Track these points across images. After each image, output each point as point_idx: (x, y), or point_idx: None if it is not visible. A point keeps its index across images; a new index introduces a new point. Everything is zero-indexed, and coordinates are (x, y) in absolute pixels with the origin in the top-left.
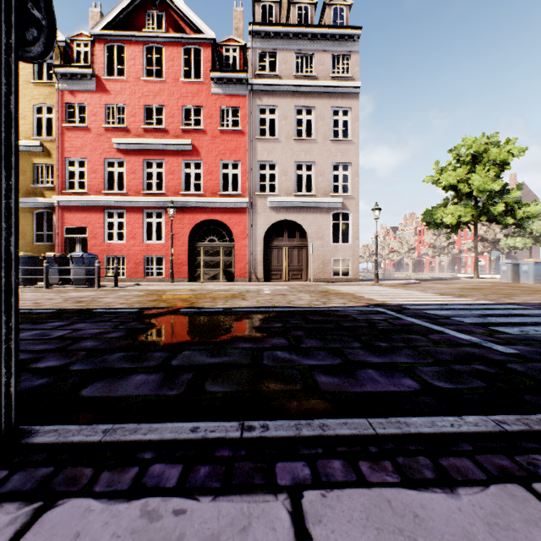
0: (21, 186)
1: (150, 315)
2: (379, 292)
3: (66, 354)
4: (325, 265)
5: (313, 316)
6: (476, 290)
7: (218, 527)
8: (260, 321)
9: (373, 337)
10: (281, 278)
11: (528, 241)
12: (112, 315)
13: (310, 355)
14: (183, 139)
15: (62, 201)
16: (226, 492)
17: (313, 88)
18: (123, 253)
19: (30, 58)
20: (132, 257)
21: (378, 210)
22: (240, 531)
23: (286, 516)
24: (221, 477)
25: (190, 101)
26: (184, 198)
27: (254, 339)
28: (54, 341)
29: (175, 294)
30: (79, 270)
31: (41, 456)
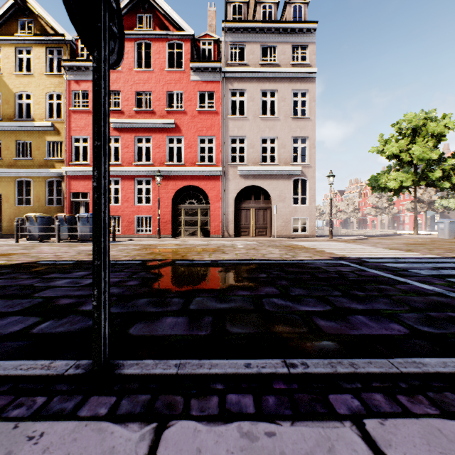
0: (36, 159)
1: (153, 266)
2: (336, 247)
3: None
4: (286, 223)
5: (289, 268)
6: (420, 245)
7: (308, 448)
8: (247, 272)
9: (348, 287)
10: (249, 234)
11: None
12: (123, 266)
13: (302, 302)
14: (168, 119)
15: (69, 171)
16: (300, 418)
17: (276, 74)
18: (119, 213)
19: (110, 65)
20: (125, 217)
21: (332, 177)
22: (328, 451)
23: (359, 439)
24: (288, 405)
25: (173, 87)
26: (168, 168)
27: (248, 287)
28: (86, 288)
29: (165, 248)
30: (84, 228)
31: (135, 385)
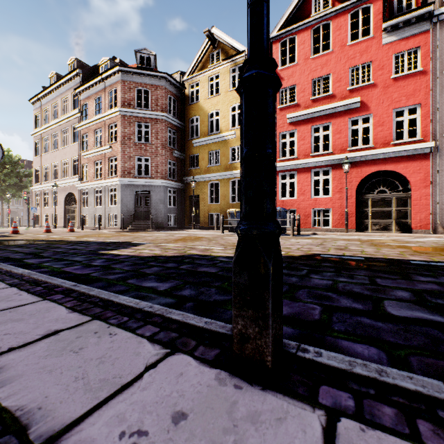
0: (222, 164)
1: None
2: None
3: None
4: None
5: None
6: None
7: None
8: None
9: None
10: None
11: None
12: None
13: None
14: (352, 99)
15: None
16: None
17: None
18: (294, 207)
19: None
20: (301, 210)
21: None
22: None
23: None
24: None
25: (358, 61)
26: (352, 153)
27: None
28: None
29: (406, 246)
30: None
31: None
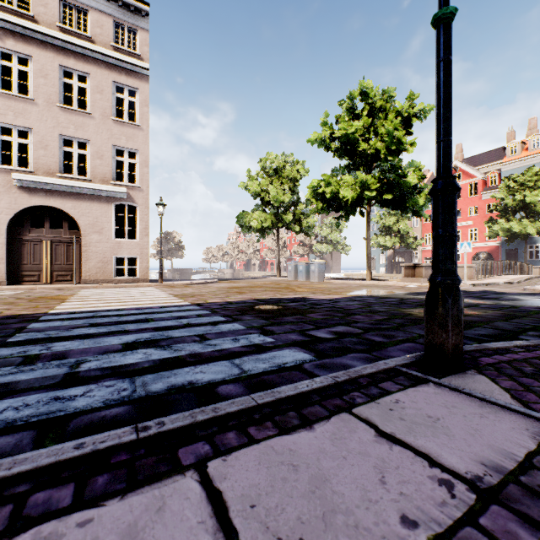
0: None
1: None
2: (114, 296)
3: None
4: (105, 263)
5: None
6: (234, 289)
7: None
8: None
9: None
10: (41, 280)
11: (329, 247)
12: None
13: None
14: None
15: None
16: None
17: (87, 51)
18: None
19: None
20: None
21: (162, 206)
22: None
23: None
24: None
25: None
26: None
27: None
28: None
29: None
30: None
31: None
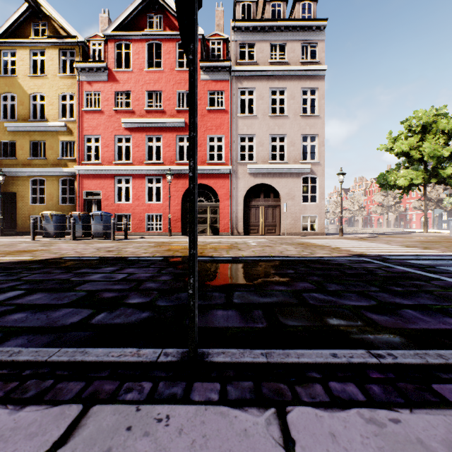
0: (50, 158)
1: (177, 262)
2: (350, 245)
3: (143, 293)
4: (296, 221)
5: (313, 264)
6: (434, 243)
7: (442, 434)
8: (273, 268)
9: (383, 283)
10: (258, 232)
11: None
12: (147, 262)
13: (344, 297)
14: (178, 118)
15: (82, 170)
16: (416, 406)
17: (285, 72)
18: (130, 211)
19: None
20: (136, 215)
21: (342, 175)
22: None
23: None
24: (396, 394)
25: (183, 87)
26: (178, 166)
27: (282, 283)
28: (122, 282)
29: (179, 245)
30: (98, 226)
31: (231, 373)
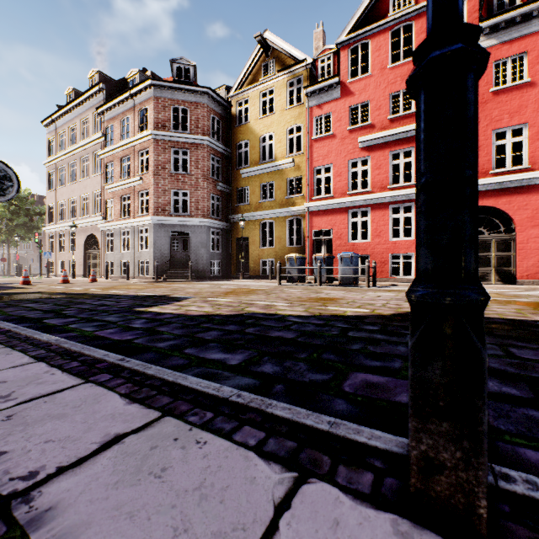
0: (277, 199)
1: None
2: None
3: None
4: None
5: None
6: None
7: None
8: None
9: None
10: None
11: None
12: None
13: None
14: None
15: (311, 207)
16: None
17: None
18: (367, 252)
19: None
20: (376, 256)
21: None
22: None
23: None
24: None
25: None
26: None
27: None
28: None
29: (519, 301)
30: (346, 270)
31: None
